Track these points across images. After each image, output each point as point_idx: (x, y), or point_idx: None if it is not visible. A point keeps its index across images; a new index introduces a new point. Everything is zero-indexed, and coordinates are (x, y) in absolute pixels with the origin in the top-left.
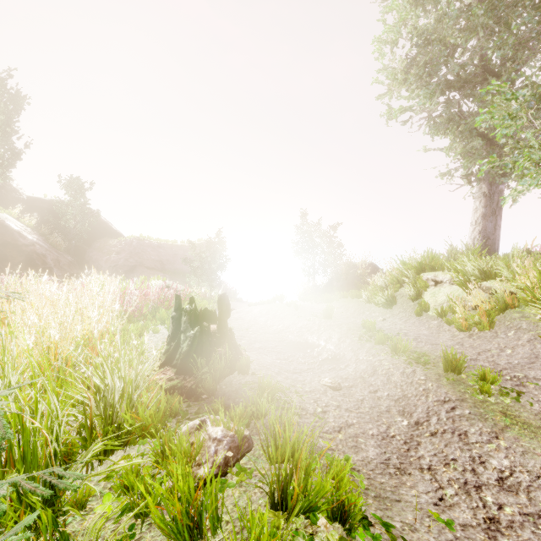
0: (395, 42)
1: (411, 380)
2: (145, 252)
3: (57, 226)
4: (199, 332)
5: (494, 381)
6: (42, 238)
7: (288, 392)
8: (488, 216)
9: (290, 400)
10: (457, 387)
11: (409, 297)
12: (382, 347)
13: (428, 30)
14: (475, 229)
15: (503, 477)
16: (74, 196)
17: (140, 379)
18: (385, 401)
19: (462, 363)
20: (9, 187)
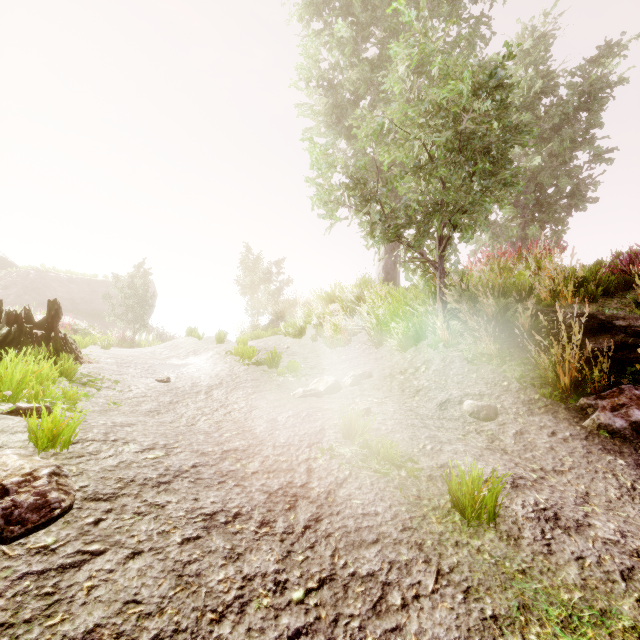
0: (307, 80)
1: (233, 373)
2: (49, 287)
3: None
4: (16, 330)
5: (296, 369)
6: None
7: (106, 380)
8: (388, 253)
9: (100, 383)
10: (266, 375)
11: (313, 326)
12: (239, 357)
13: (325, 76)
14: (380, 265)
15: (233, 411)
16: None
17: None
18: (202, 387)
19: (280, 359)
20: None
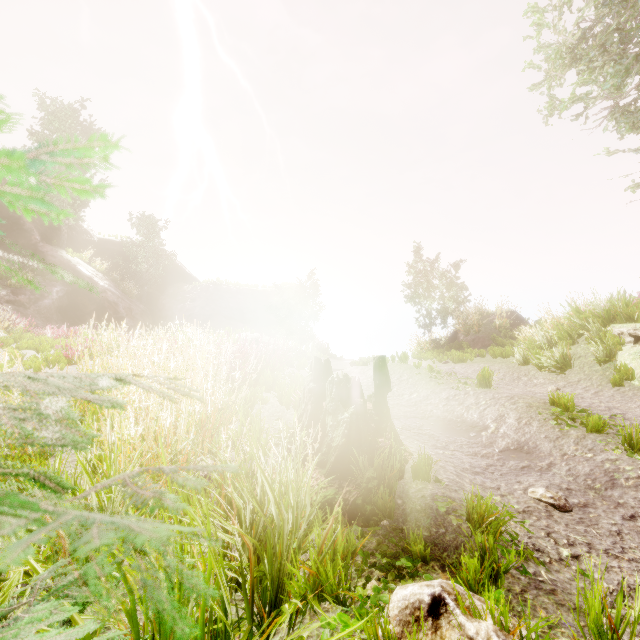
0: (567, 5)
1: None
2: (223, 299)
3: (129, 270)
4: (355, 415)
5: None
6: (114, 284)
7: (499, 515)
8: None
9: (513, 532)
10: None
11: (595, 359)
12: (600, 438)
13: None
14: None
15: None
16: (147, 236)
17: (305, 500)
18: None
19: None
20: (80, 228)
